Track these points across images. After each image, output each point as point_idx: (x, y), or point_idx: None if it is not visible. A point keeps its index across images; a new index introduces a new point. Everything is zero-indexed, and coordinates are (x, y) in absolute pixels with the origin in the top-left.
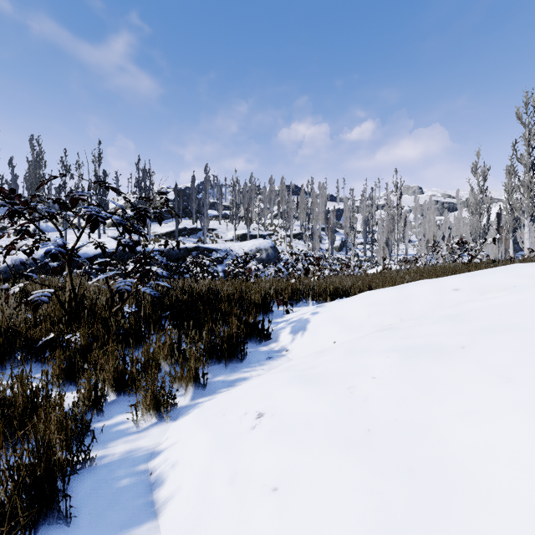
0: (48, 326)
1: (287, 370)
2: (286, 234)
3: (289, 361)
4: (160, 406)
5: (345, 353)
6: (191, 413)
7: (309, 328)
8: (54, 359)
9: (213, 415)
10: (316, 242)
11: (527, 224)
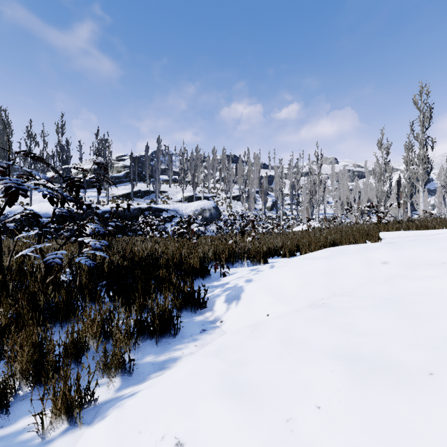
0: None
1: (218, 356)
2: (226, 196)
3: (223, 335)
4: (72, 410)
5: (280, 342)
6: (107, 416)
7: (243, 297)
8: None
9: (128, 429)
10: (251, 203)
11: (421, 190)
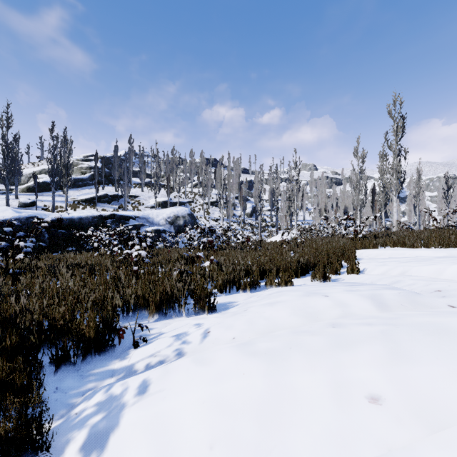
0: None
1: None
2: (204, 202)
3: None
4: None
5: None
6: None
7: (111, 445)
8: None
9: None
10: (230, 210)
11: (395, 200)
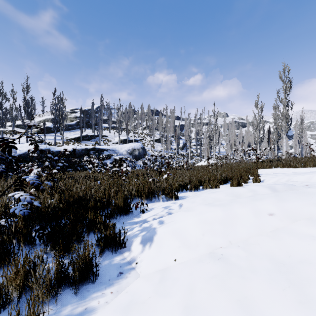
0: None
1: None
2: (150, 139)
3: (137, 278)
4: None
5: (183, 313)
6: None
7: (156, 240)
8: None
9: None
10: (168, 145)
11: (284, 137)
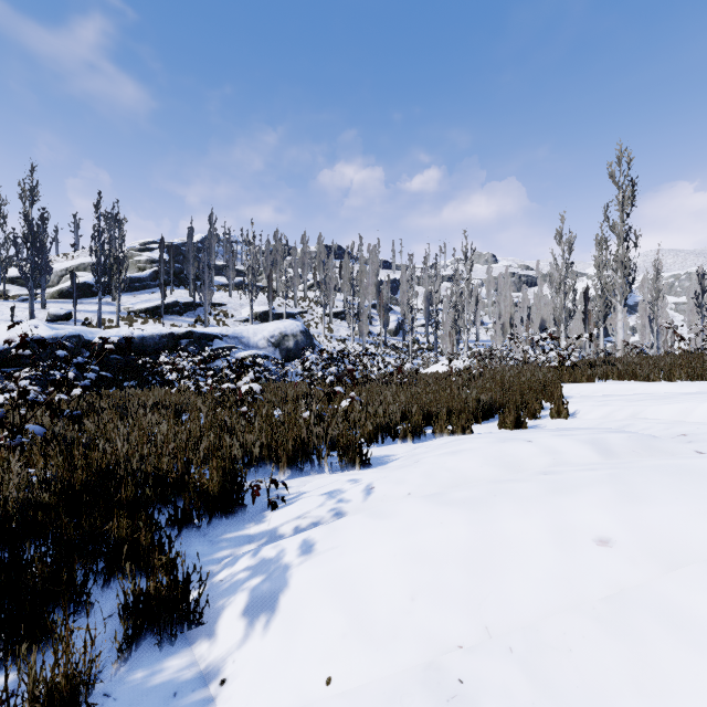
0: None
1: None
2: (324, 313)
3: None
4: None
5: None
6: None
7: (284, 606)
8: None
9: None
10: (364, 325)
11: (620, 309)
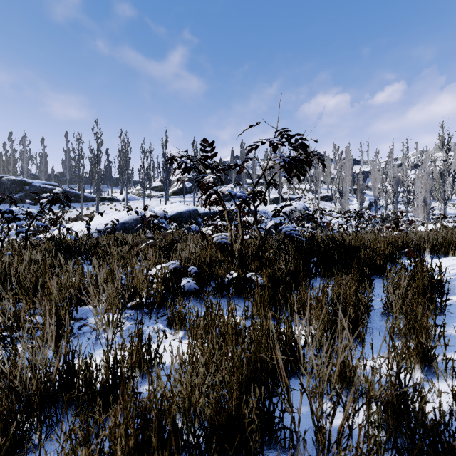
0: (228, 265)
1: None
2: (314, 196)
3: None
4: (429, 359)
5: None
6: None
7: None
8: (236, 295)
9: None
10: (345, 203)
11: None
